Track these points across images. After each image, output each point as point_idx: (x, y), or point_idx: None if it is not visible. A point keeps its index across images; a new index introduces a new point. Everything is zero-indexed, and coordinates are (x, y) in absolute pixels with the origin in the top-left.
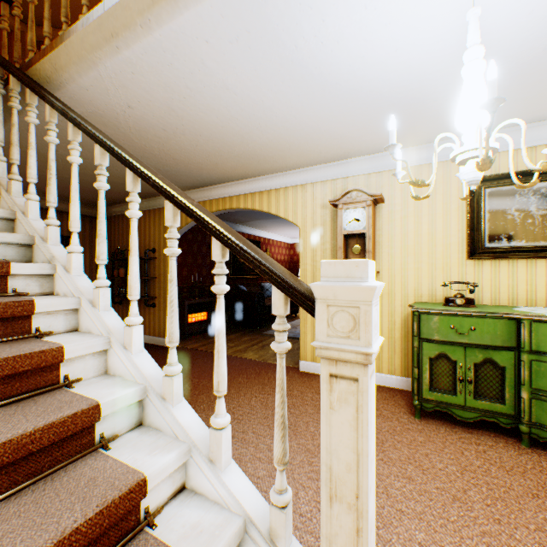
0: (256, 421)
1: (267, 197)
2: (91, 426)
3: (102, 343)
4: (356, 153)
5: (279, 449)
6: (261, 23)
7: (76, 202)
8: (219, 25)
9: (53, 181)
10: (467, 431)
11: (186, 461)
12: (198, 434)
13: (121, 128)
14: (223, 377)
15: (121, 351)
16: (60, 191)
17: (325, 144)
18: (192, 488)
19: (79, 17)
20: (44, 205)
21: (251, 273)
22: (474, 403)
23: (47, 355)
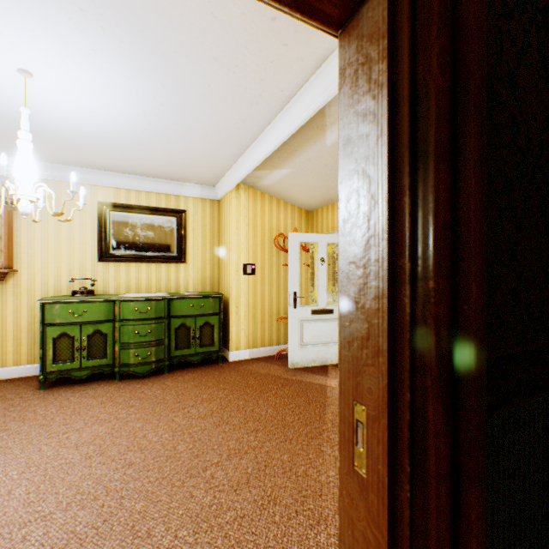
0: None
1: None
2: None
3: None
4: None
5: None
6: None
7: None
8: None
9: None
10: (84, 385)
11: None
12: None
13: None
14: None
15: None
16: None
17: None
18: None
19: None
20: None
21: None
22: (89, 363)
23: None
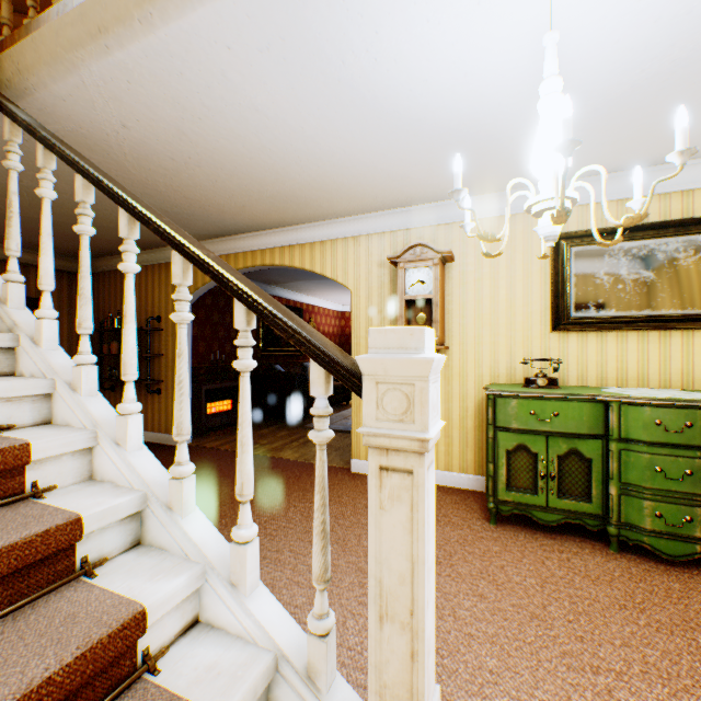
0: (295, 537)
1: (309, 252)
2: (69, 547)
3: (85, 438)
4: (421, 199)
5: (319, 564)
6: (298, 29)
7: (48, 251)
8: (244, 27)
9: (15, 222)
10: (550, 536)
11: (200, 588)
12: (216, 552)
13: (113, 154)
14: (248, 477)
15: (112, 449)
16: (25, 237)
17: (382, 186)
18: (208, 621)
19: (52, 0)
20: (1, 255)
21: (291, 349)
22: (558, 503)
23: (6, 455)
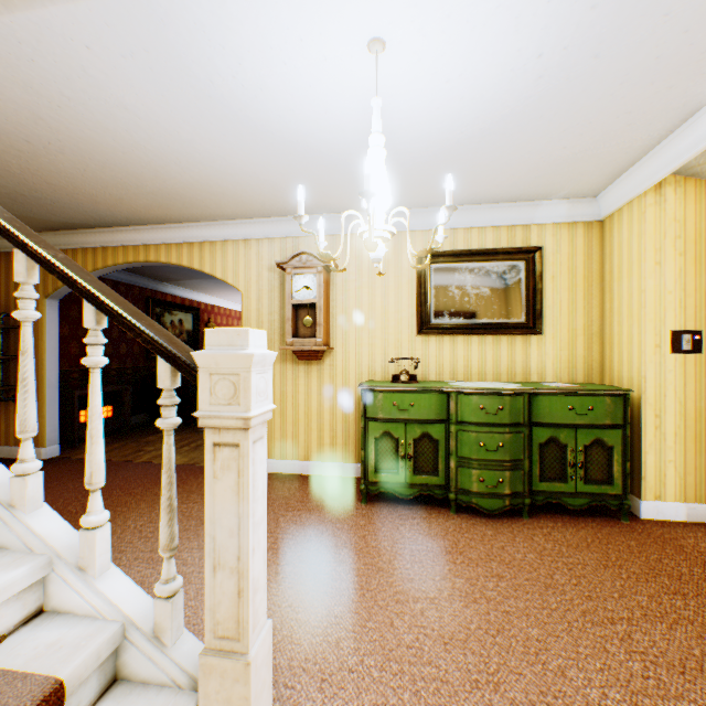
0: None
1: (199, 251)
2: None
3: None
4: (307, 210)
5: (166, 535)
6: (163, 46)
7: None
8: (104, 33)
9: None
10: (409, 508)
11: (46, 578)
12: (65, 542)
13: None
14: (99, 466)
15: None
16: None
17: (268, 195)
18: (55, 609)
19: None
20: None
21: None
22: (414, 479)
23: None
